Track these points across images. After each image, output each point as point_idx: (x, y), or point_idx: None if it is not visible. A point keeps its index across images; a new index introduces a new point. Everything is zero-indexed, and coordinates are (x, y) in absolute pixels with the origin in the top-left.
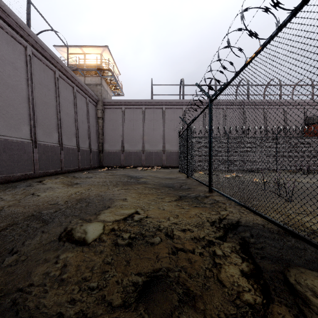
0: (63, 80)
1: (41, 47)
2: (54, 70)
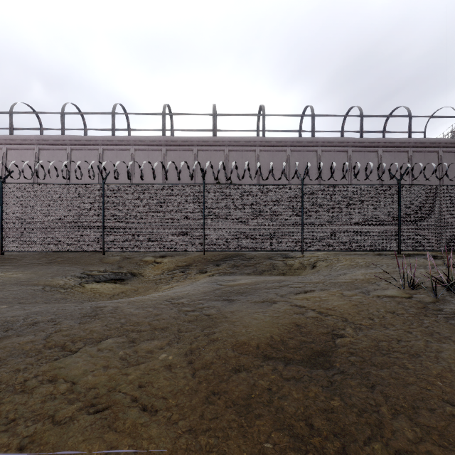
0: (450, 152)
1: (420, 143)
2: (437, 151)
